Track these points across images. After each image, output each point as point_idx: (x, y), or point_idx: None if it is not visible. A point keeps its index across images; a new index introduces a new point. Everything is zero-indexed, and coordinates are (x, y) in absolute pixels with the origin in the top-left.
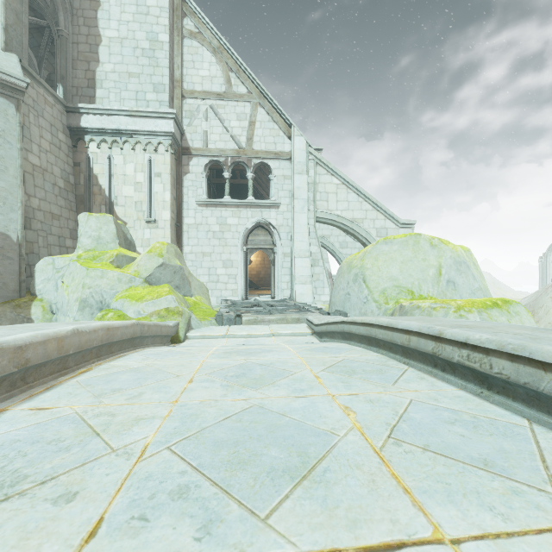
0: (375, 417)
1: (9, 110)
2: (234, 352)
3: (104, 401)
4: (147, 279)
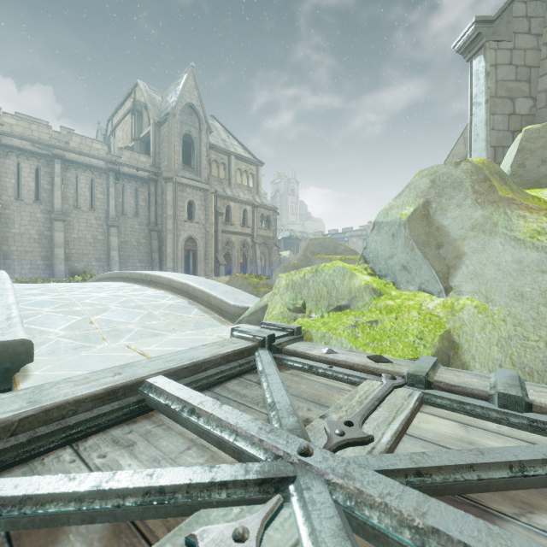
0: (50, 289)
1: (480, 66)
2: (117, 298)
3: (129, 288)
4: (364, 255)
